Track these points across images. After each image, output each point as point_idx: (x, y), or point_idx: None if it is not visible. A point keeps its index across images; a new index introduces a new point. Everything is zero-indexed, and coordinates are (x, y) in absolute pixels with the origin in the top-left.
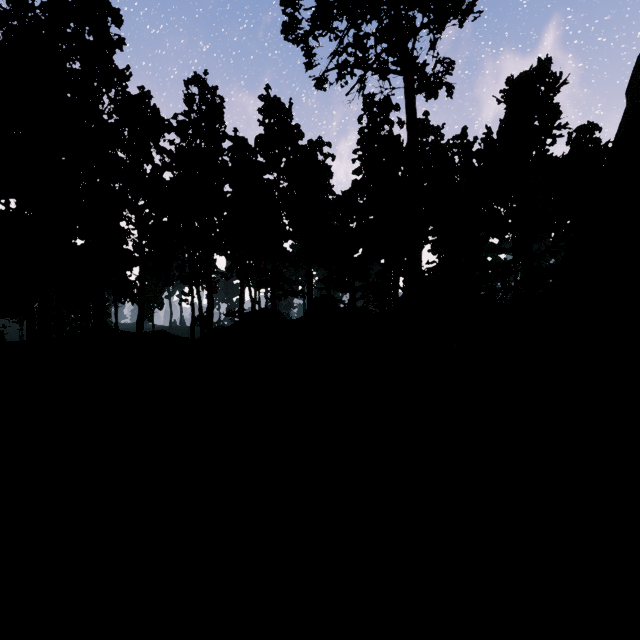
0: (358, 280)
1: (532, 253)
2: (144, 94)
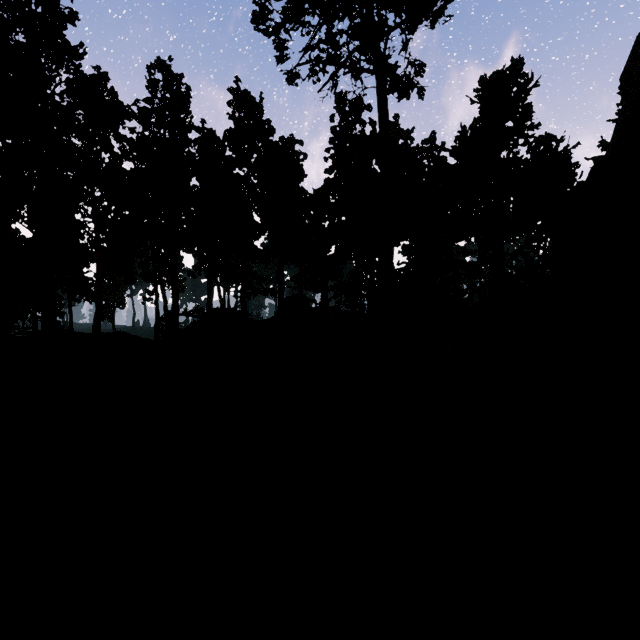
0: (331, 279)
1: (504, 253)
2: (100, 75)
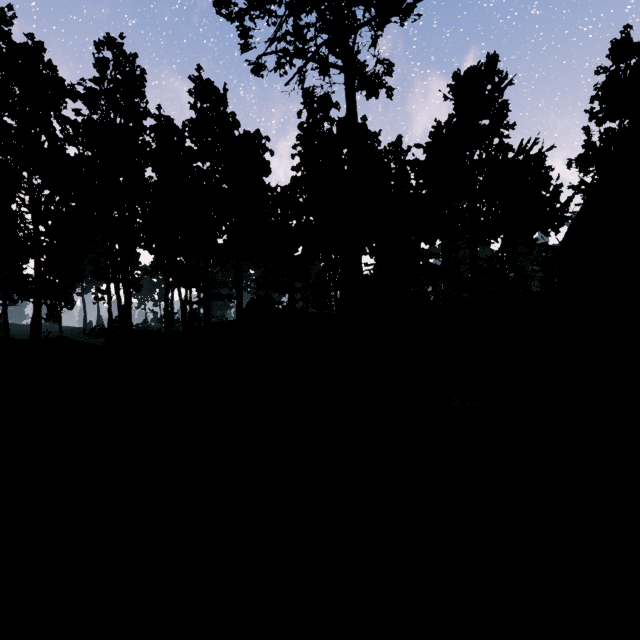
0: (298, 281)
1: (478, 257)
2: (34, 44)
